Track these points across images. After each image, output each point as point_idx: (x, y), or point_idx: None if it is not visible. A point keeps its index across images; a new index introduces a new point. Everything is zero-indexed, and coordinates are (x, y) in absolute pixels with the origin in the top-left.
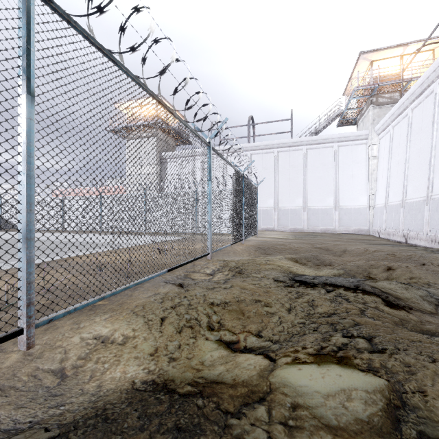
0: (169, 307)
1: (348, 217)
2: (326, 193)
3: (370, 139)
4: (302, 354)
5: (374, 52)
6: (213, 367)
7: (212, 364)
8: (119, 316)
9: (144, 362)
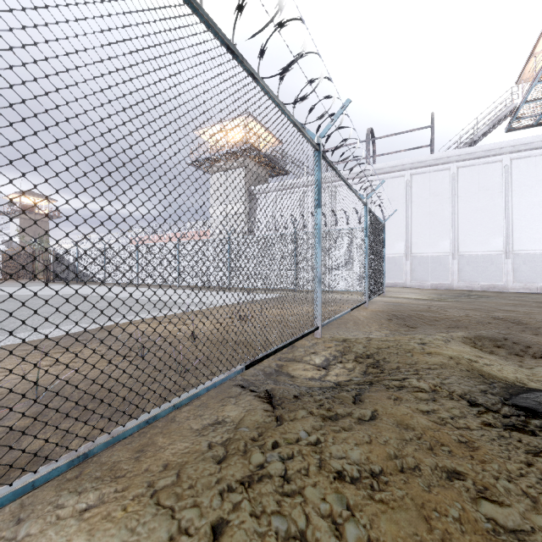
0: (237, 484)
1: (529, 267)
2: (491, 232)
3: None
4: None
5: None
6: None
7: None
8: (116, 507)
9: None
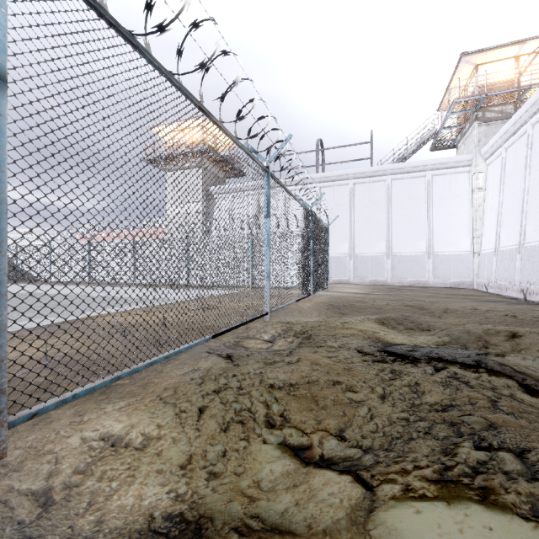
0: (211, 391)
1: (445, 266)
2: (417, 236)
3: (474, 166)
4: (416, 481)
5: (480, 53)
6: (275, 494)
7: (273, 488)
8: (140, 405)
9: (171, 480)
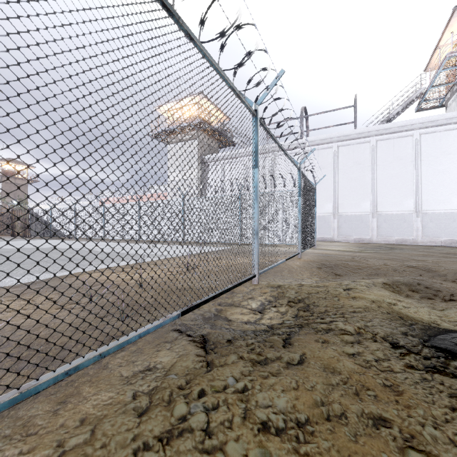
0: (155, 440)
1: (435, 224)
2: (404, 195)
3: None
4: None
5: None
6: None
7: None
8: None
9: None
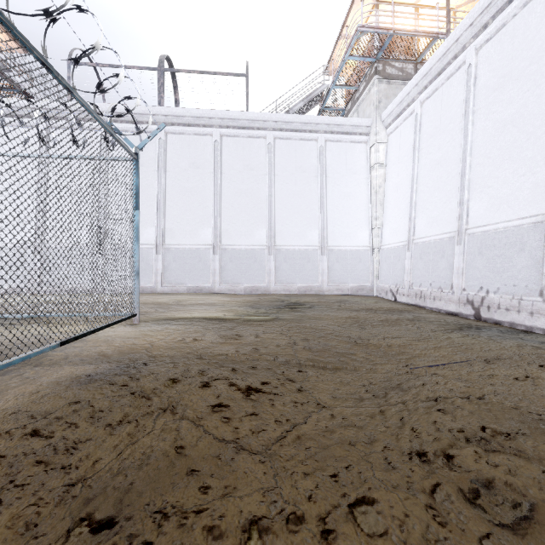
0: None
1: (341, 265)
2: (308, 222)
3: (374, 134)
4: None
5: None
6: None
7: None
8: None
9: None
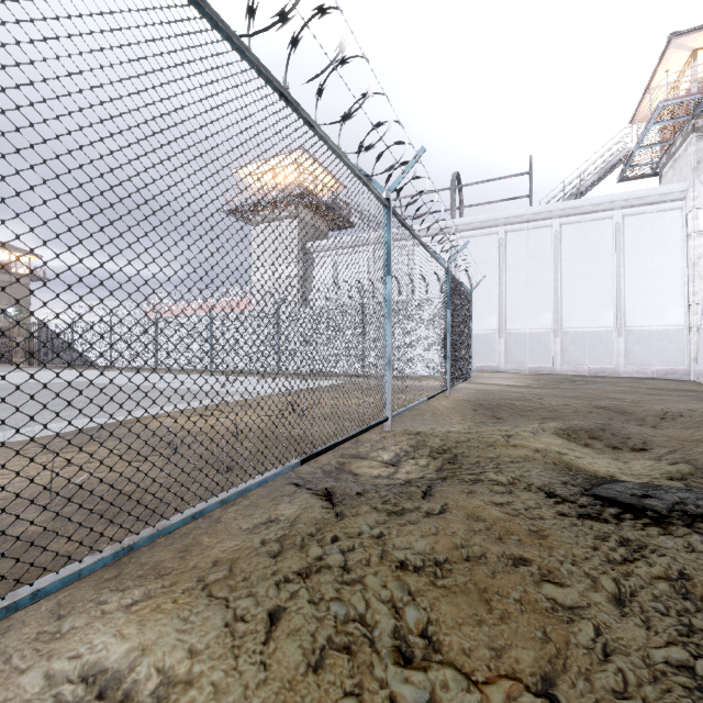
0: (294, 575)
1: (643, 346)
2: (600, 304)
3: (690, 199)
4: None
5: (702, 31)
6: None
7: None
8: (166, 599)
9: None
